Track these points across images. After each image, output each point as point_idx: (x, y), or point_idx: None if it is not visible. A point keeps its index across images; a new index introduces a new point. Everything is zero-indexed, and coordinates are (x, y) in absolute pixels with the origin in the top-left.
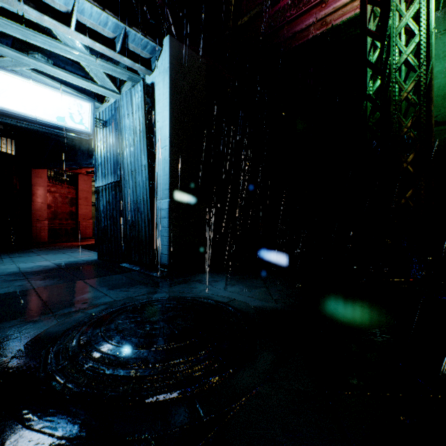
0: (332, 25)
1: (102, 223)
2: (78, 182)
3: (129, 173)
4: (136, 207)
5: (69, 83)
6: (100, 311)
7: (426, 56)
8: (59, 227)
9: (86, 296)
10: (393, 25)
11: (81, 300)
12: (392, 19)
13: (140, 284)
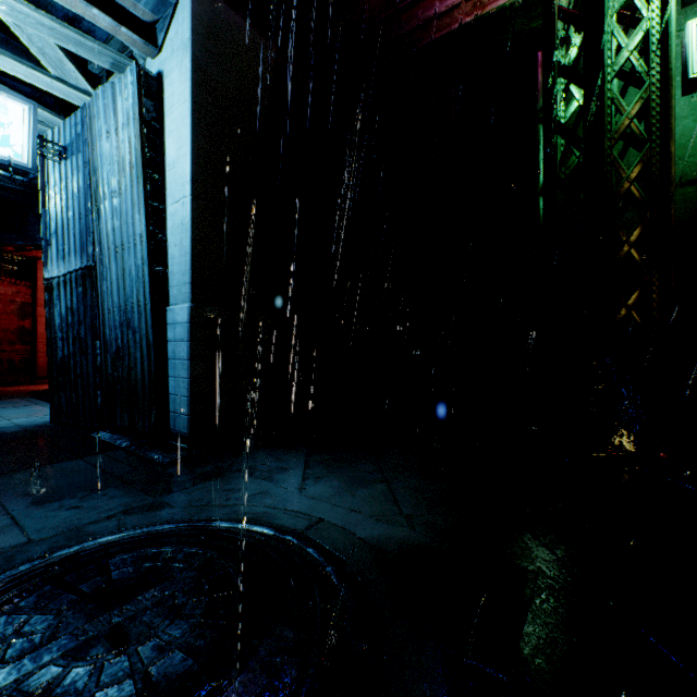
0: (492, 8)
1: (59, 350)
2: (36, 274)
3: (111, 251)
4: (124, 318)
5: (5, 80)
6: None
7: (660, 57)
8: None
9: None
10: None
11: None
12: None
13: (115, 486)
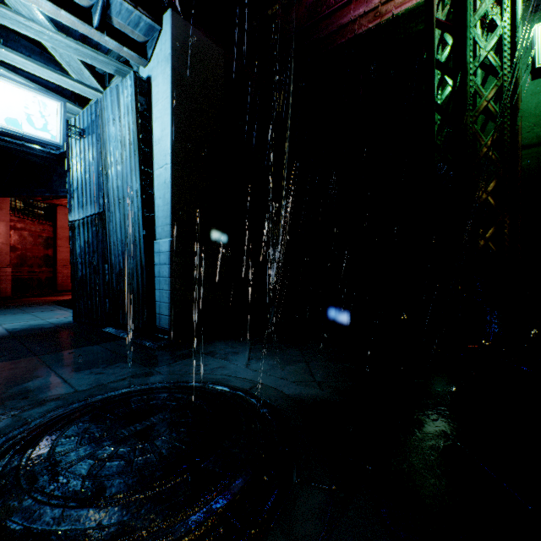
0: (388, 17)
1: (79, 271)
2: (56, 216)
3: (116, 202)
4: (125, 249)
5: (38, 80)
6: (45, 412)
7: (510, 55)
8: (29, 276)
9: (31, 385)
10: (470, 11)
11: (20, 393)
12: (469, 2)
13: (123, 361)
